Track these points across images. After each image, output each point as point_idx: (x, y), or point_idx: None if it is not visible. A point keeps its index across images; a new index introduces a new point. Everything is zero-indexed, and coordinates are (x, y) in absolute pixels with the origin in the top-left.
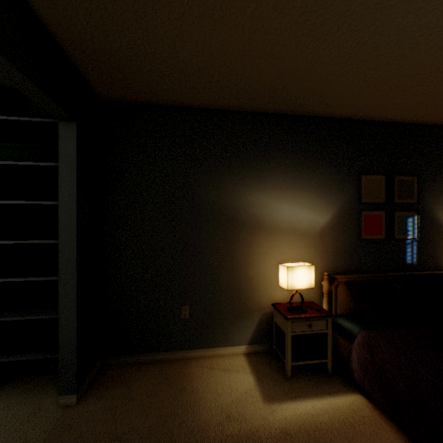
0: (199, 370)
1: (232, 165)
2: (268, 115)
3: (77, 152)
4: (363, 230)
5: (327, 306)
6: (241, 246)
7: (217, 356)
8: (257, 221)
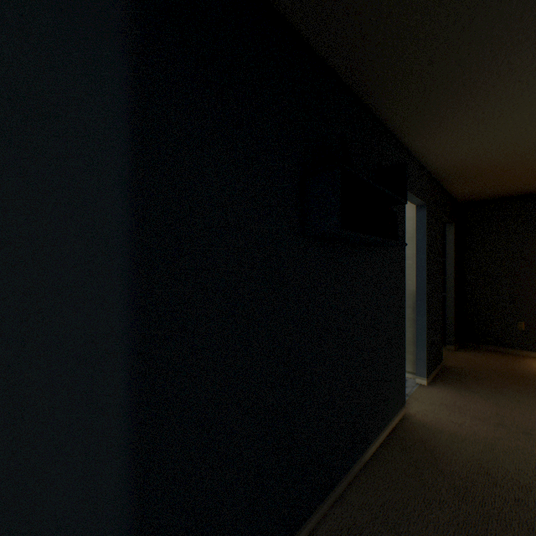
0: (531, 360)
1: None
2: None
3: (454, 236)
4: None
5: None
6: None
7: None
8: None
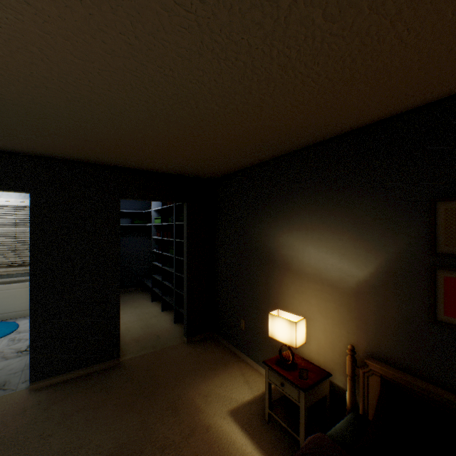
0: (236, 369)
1: (269, 208)
2: (295, 153)
3: (188, 217)
4: (441, 304)
5: (348, 392)
6: (274, 284)
7: (257, 372)
8: (286, 262)
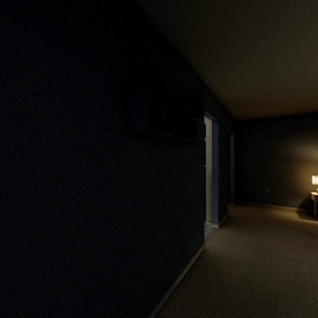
0: (273, 209)
1: (289, 136)
2: (308, 114)
3: (234, 140)
4: None
5: None
6: (293, 168)
7: (281, 209)
8: (302, 158)
